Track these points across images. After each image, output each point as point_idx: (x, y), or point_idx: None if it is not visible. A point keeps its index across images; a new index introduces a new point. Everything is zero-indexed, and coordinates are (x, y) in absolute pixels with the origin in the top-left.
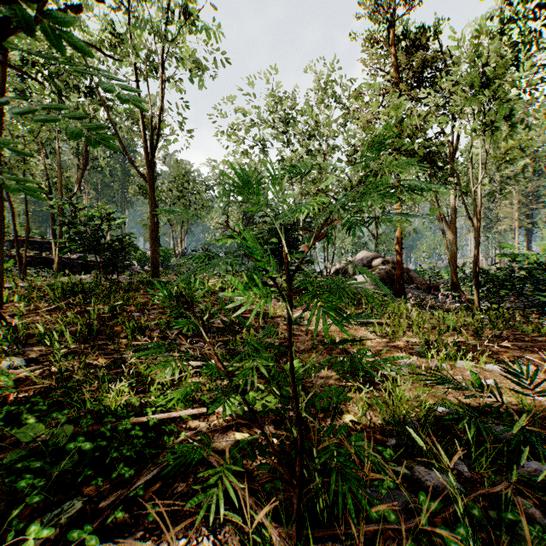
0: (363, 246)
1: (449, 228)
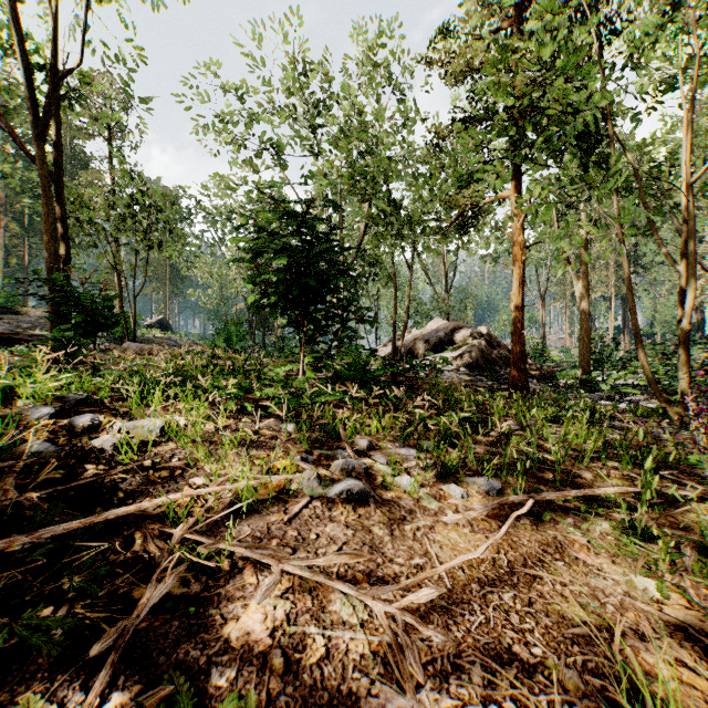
0: (427, 316)
1: (577, 279)
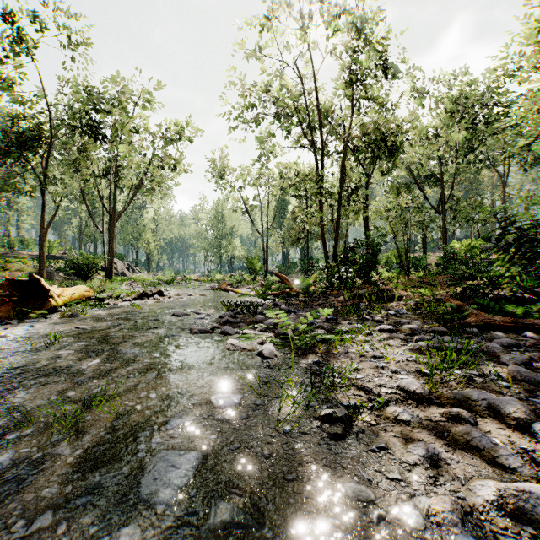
0: None
1: None
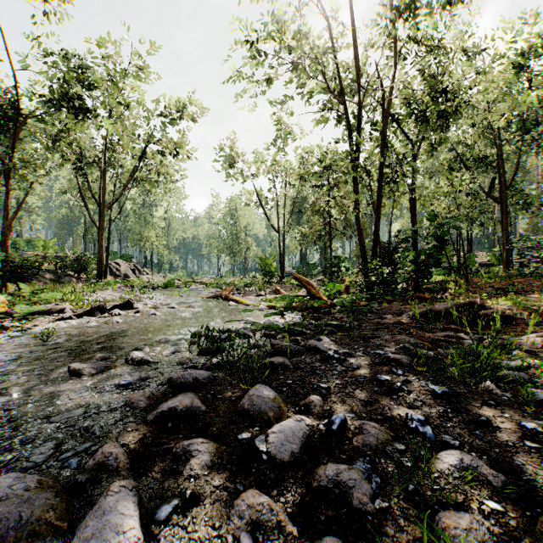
0: None
1: None
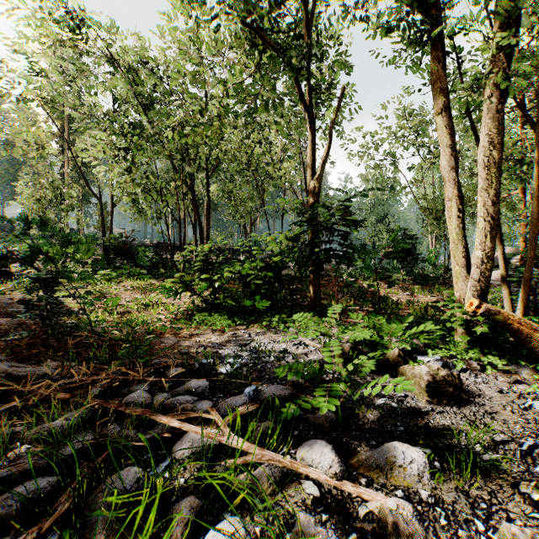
0: None
1: None
